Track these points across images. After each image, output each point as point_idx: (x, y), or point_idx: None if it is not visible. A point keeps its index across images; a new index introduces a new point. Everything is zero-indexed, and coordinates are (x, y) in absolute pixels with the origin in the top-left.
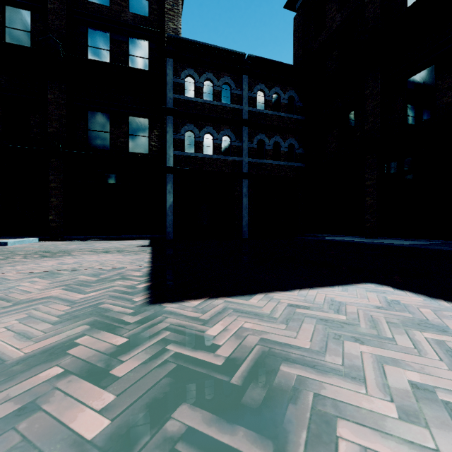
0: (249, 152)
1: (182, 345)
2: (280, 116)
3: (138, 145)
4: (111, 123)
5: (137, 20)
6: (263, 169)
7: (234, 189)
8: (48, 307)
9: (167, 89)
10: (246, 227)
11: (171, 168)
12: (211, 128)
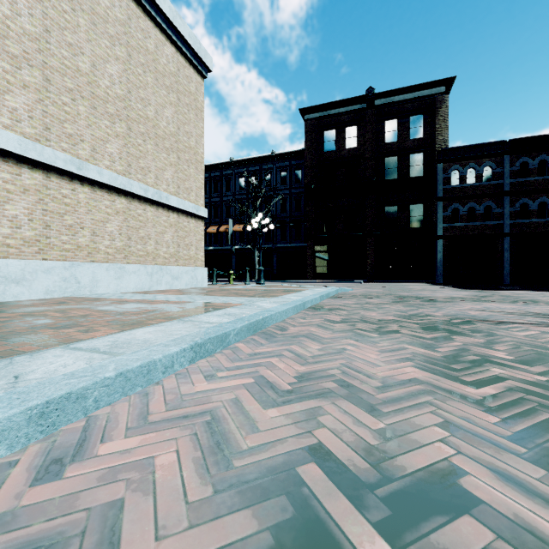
0: (510, 215)
1: (477, 291)
2: (546, 179)
3: (415, 222)
4: (398, 212)
5: (415, 142)
6: (526, 227)
7: (495, 246)
8: (444, 289)
9: (437, 184)
10: (507, 275)
11: (441, 236)
12: (473, 203)
